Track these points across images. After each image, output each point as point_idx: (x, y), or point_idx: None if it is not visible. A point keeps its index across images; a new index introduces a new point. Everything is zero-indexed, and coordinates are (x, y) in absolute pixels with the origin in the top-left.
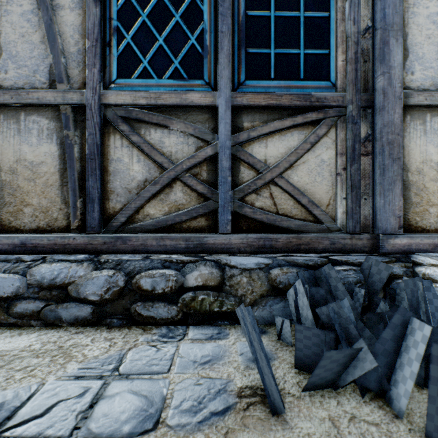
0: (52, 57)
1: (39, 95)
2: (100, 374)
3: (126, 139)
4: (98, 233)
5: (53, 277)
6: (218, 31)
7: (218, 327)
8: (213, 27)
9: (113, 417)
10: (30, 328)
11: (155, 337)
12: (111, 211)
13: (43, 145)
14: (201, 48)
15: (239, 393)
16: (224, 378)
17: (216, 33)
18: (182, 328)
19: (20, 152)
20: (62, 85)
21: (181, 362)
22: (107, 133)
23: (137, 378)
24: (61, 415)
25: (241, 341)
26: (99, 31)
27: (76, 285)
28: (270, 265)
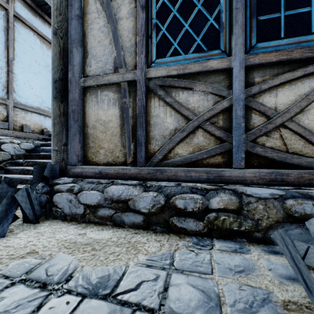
0: (116, 52)
1: (108, 78)
2: (162, 266)
3: (162, 101)
4: (144, 166)
5: (119, 194)
6: (232, 8)
7: (238, 243)
8: (228, 6)
9: (184, 302)
10: (106, 226)
11: (190, 244)
12: (152, 151)
13: (110, 109)
14: (218, 25)
15: (285, 305)
16: (264, 289)
17: (230, 10)
18: (208, 240)
19: (98, 115)
20: (122, 69)
21: (219, 267)
22: (149, 98)
23: (190, 274)
24: (147, 291)
25: (265, 258)
26: (145, 29)
27: (133, 201)
28: (284, 196)
